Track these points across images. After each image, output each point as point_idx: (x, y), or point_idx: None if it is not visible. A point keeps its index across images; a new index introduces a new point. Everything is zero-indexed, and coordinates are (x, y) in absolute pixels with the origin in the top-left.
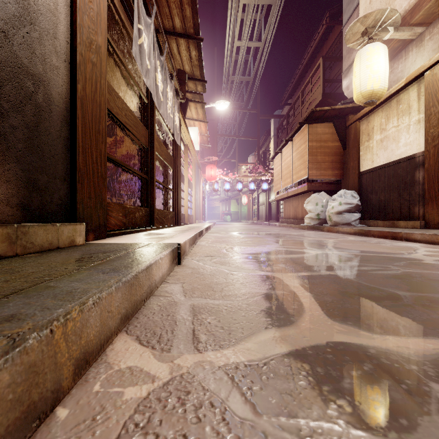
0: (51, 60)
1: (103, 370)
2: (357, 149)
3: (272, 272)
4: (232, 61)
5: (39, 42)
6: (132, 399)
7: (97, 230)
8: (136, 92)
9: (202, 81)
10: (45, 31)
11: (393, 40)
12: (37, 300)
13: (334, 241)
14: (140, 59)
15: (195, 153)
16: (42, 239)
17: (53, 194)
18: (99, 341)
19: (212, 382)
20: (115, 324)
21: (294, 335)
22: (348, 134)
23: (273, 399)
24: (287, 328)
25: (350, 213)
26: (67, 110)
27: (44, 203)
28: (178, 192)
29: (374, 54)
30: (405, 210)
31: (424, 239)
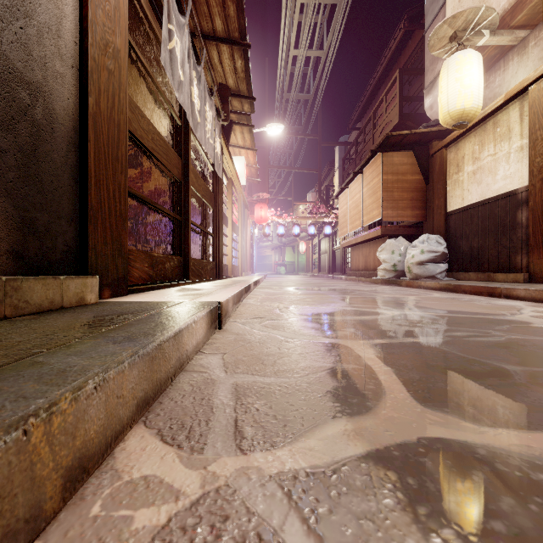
0: (53, 65)
1: (107, 481)
2: (443, 184)
3: (339, 339)
4: (288, 74)
5: (37, 41)
6: (145, 529)
7: (114, 284)
8: (166, 112)
9: (249, 99)
10: (46, 28)
11: (489, 47)
12: (13, 383)
13: (415, 298)
14: (170, 68)
15: (241, 188)
16: (41, 296)
17: (57, 238)
18: (104, 439)
19: (261, 500)
20: (129, 413)
21: (373, 428)
22: (432, 164)
23: (348, 529)
24: (362, 418)
25: (435, 264)
26: (75, 131)
27: (44, 250)
28: (219, 237)
29: (465, 64)
30: (504, 260)
31: (529, 296)
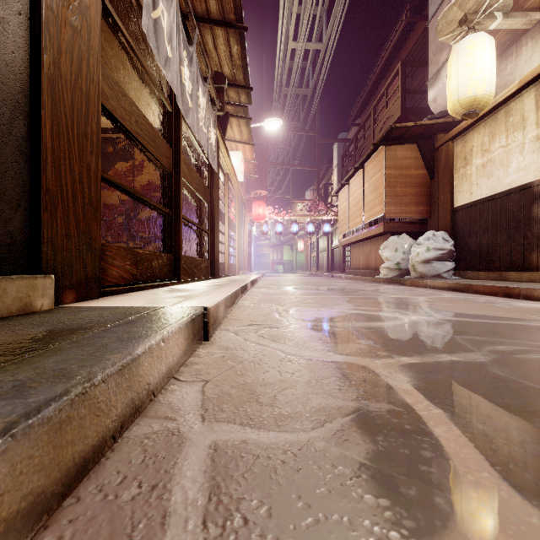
0: None
1: None
2: (449, 178)
3: (356, 357)
4: (286, 68)
5: None
6: None
7: (81, 285)
8: (158, 101)
9: (246, 89)
10: None
11: (500, 32)
12: None
13: (426, 299)
14: (155, 40)
15: (238, 185)
16: None
17: None
18: None
19: None
20: None
21: None
22: (437, 158)
23: None
24: None
25: (441, 262)
26: (24, 94)
27: None
28: (214, 234)
29: (476, 48)
30: (518, 258)
31: None
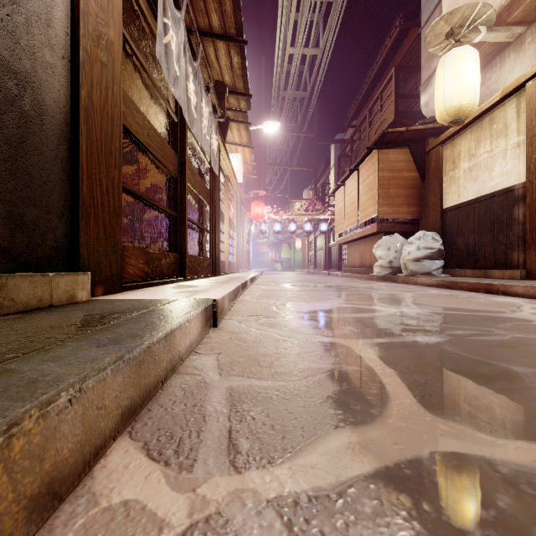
0: (42, 55)
1: (82, 507)
2: (439, 181)
3: (338, 338)
4: (284, 72)
5: (25, 30)
6: None
7: (107, 281)
8: (163, 109)
9: (245, 96)
10: (34, 16)
11: (485, 44)
12: None
13: (412, 295)
14: (166, 62)
15: (237, 186)
16: (28, 294)
17: (47, 234)
18: (81, 457)
19: (257, 534)
20: (112, 425)
21: (380, 440)
22: (428, 161)
23: None
24: (367, 428)
25: (431, 260)
26: (66, 123)
27: (32, 246)
28: (215, 234)
29: (461, 60)
30: (501, 257)
31: (527, 293)
